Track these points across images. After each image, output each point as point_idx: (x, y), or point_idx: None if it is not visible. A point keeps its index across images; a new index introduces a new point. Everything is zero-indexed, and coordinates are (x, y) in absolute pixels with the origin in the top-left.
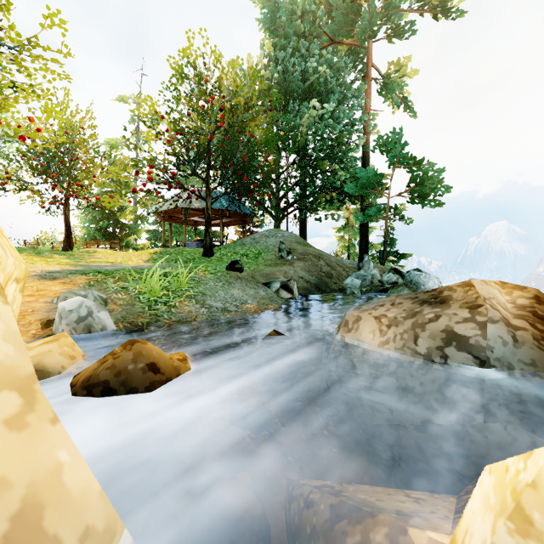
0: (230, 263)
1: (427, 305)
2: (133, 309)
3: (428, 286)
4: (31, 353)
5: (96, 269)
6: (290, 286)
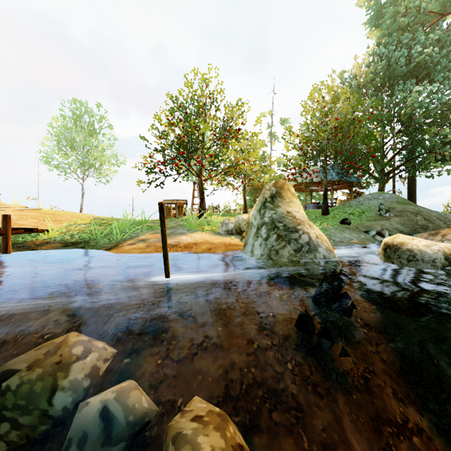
0: (342, 219)
1: (431, 237)
2: None
3: None
4: None
5: None
6: (382, 233)
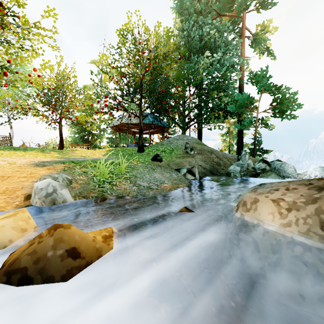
0: (154, 156)
1: None
2: (88, 187)
3: (287, 171)
4: None
5: (71, 160)
6: (193, 171)
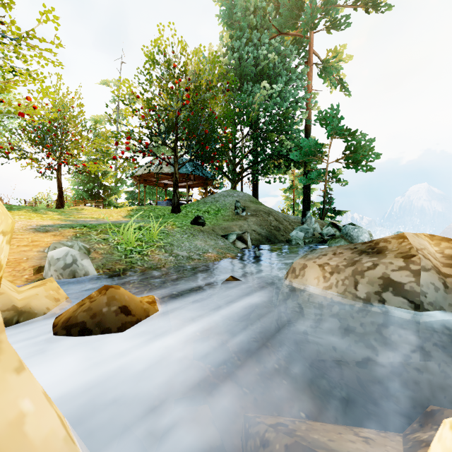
0: (194, 218)
1: (365, 255)
2: (112, 257)
3: (361, 237)
4: (20, 296)
5: (82, 224)
6: (244, 238)
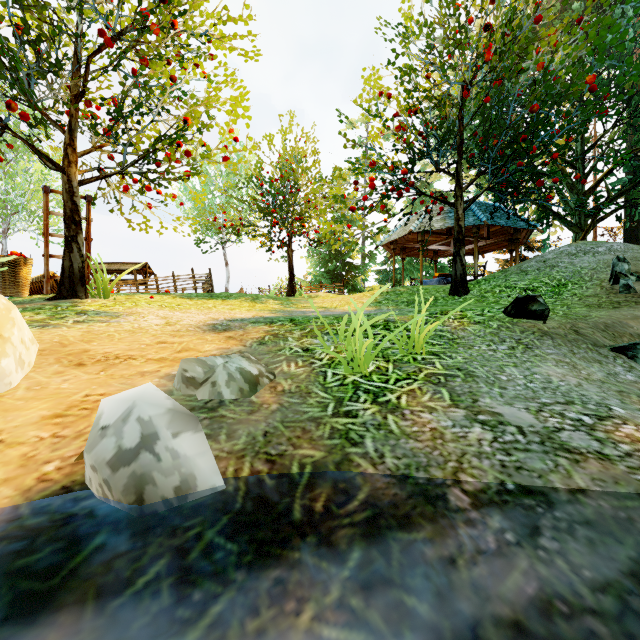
0: (515, 301)
1: None
2: (301, 409)
3: None
4: None
5: (292, 316)
6: None
